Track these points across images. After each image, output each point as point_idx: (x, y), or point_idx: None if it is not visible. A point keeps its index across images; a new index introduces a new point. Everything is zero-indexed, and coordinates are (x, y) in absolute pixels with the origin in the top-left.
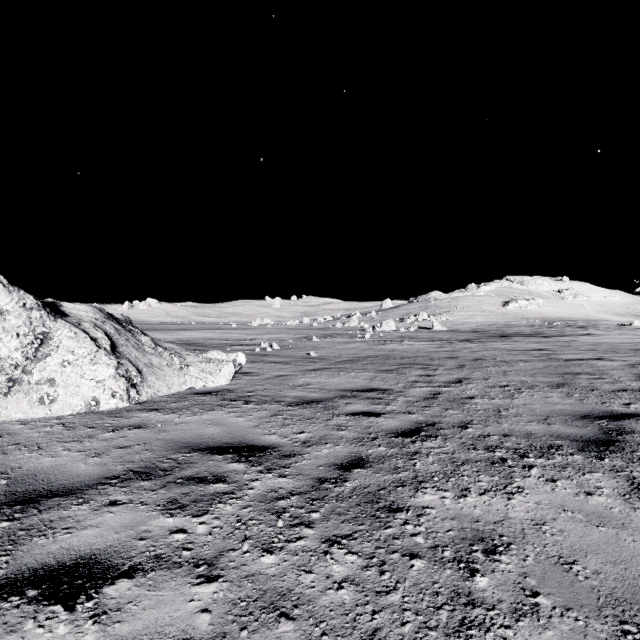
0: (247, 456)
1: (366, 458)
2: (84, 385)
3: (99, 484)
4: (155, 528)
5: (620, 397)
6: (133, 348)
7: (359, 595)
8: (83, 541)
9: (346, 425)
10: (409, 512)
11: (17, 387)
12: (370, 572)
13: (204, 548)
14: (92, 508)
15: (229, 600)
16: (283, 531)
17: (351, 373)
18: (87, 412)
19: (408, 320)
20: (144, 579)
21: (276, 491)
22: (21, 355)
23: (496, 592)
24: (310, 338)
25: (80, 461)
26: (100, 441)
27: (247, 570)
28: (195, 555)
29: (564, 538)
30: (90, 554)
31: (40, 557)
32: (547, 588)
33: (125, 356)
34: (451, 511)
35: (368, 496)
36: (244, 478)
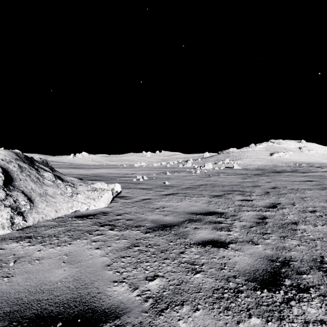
0: None
1: None
2: None
3: None
4: None
5: None
6: (31, 181)
7: None
8: None
9: (199, 262)
10: None
11: None
12: None
13: None
14: None
15: None
16: None
17: (193, 197)
18: None
19: (219, 163)
20: None
21: None
22: None
23: None
24: (165, 173)
25: None
26: None
27: None
28: None
29: None
30: None
31: None
32: None
33: (19, 188)
34: None
35: None
36: None
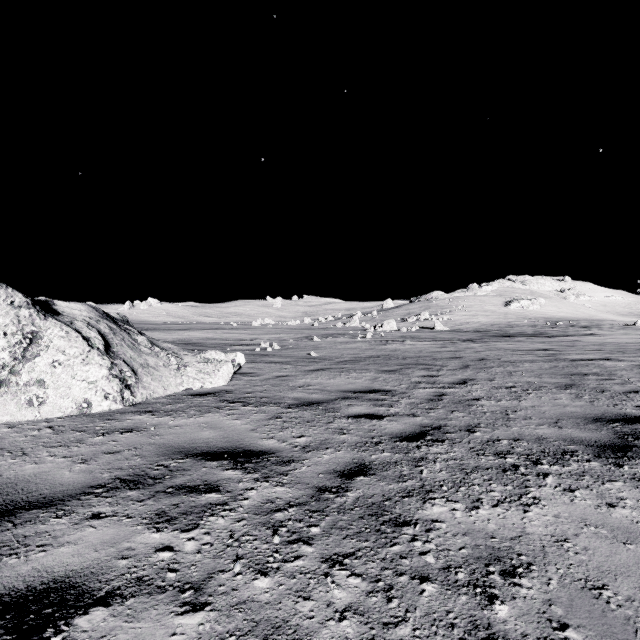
0: (243, 462)
1: (369, 465)
2: (75, 386)
3: (83, 494)
4: (139, 545)
5: (632, 399)
6: (128, 348)
7: (364, 628)
8: (58, 561)
9: (348, 428)
10: (417, 526)
11: (4, 388)
12: (376, 599)
13: (191, 569)
14: (72, 522)
15: (216, 634)
16: (279, 549)
17: (353, 373)
18: (78, 414)
19: (409, 320)
20: (122, 607)
21: (273, 502)
22: (9, 355)
23: (519, 624)
24: (311, 338)
25: (65, 468)
26: (89, 446)
27: (238, 596)
28: (181, 578)
29: (589, 557)
30: (64, 576)
31: (8, 580)
32: (576, 619)
33: (119, 356)
34: (463, 525)
35: (372, 508)
36: (239, 487)
